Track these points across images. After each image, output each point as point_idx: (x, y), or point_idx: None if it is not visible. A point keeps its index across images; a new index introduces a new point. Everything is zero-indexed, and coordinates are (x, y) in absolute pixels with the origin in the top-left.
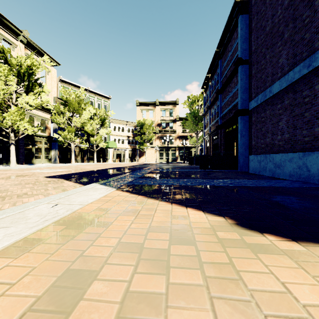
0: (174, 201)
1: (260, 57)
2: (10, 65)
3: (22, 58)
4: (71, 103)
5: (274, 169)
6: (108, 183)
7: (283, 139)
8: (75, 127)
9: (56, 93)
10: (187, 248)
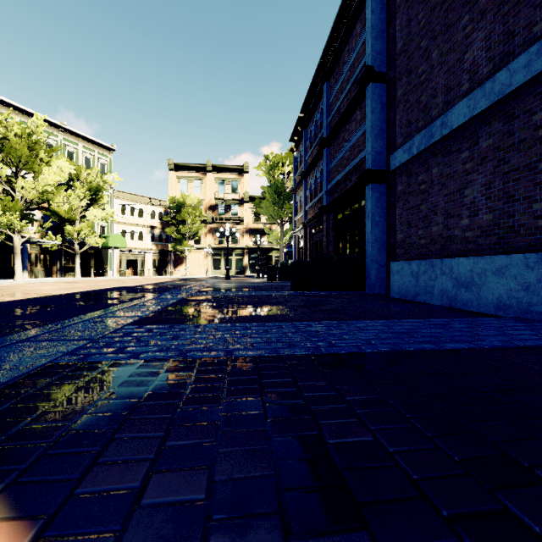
0: None
1: (417, 59)
2: None
3: None
4: (10, 146)
5: (455, 291)
6: None
7: (477, 226)
8: (22, 201)
9: None
10: None
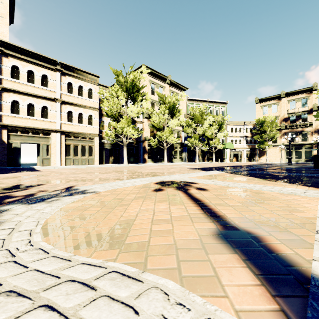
0: (250, 176)
1: None
2: (165, 103)
3: (171, 98)
4: (196, 117)
5: None
6: (222, 171)
7: None
8: (198, 135)
9: (185, 110)
10: (239, 179)
